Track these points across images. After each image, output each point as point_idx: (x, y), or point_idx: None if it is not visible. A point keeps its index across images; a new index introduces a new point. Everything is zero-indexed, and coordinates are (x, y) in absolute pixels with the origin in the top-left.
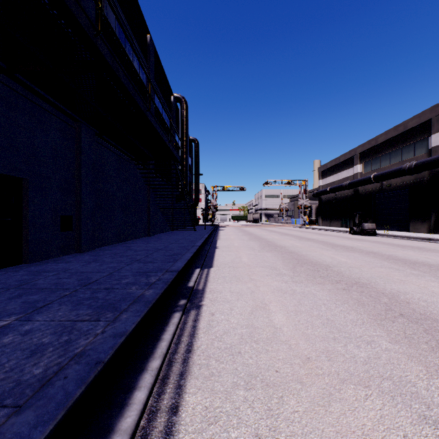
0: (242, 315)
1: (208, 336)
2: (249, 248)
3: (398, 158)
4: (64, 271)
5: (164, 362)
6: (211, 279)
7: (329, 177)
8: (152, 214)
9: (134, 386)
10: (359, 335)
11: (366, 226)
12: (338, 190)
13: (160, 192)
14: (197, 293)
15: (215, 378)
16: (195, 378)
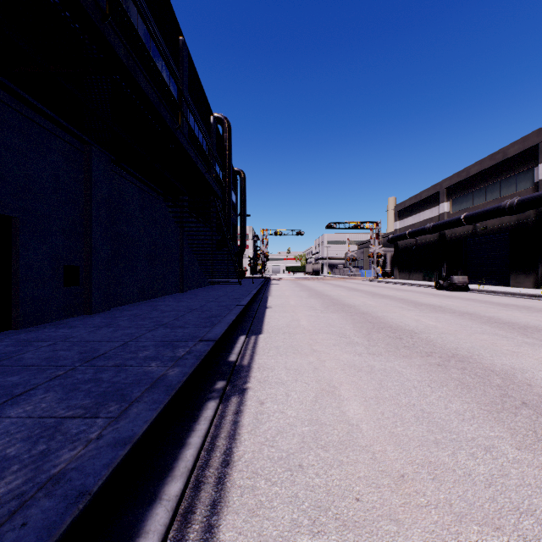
0: (303, 405)
1: (255, 438)
2: (309, 308)
3: (496, 194)
4: (64, 340)
5: (189, 483)
6: (260, 350)
7: (408, 218)
8: (186, 264)
9: (138, 530)
10: (471, 436)
11: (456, 280)
12: (419, 234)
13: (196, 236)
14: (241, 370)
15: (264, 512)
16: (234, 512)
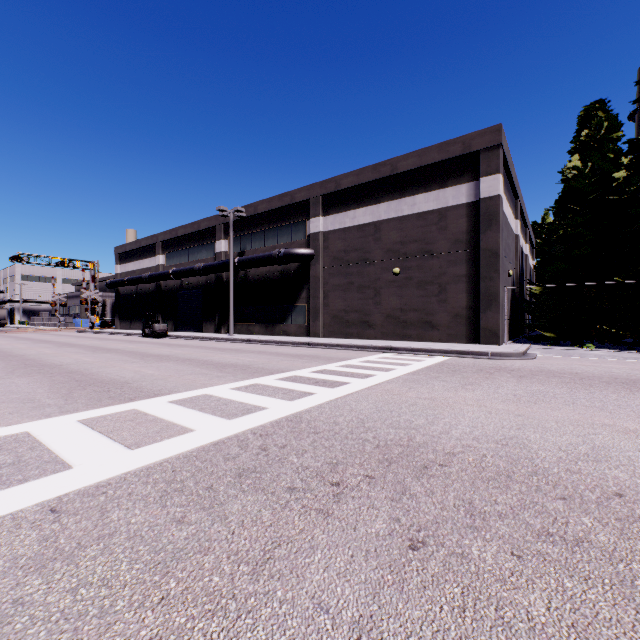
0: None
1: None
2: None
3: (195, 257)
4: None
5: None
6: None
7: (130, 263)
8: None
9: None
10: (28, 391)
11: (157, 328)
12: (138, 282)
13: None
14: None
15: None
16: None
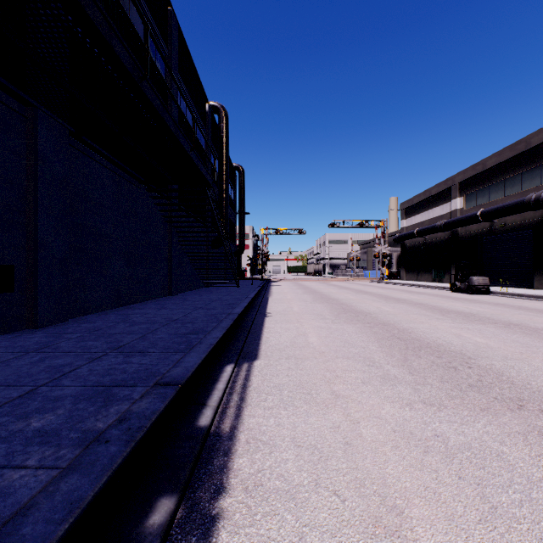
0: None
1: None
2: (316, 316)
3: (517, 188)
4: None
5: None
6: (253, 395)
7: (416, 216)
8: (175, 264)
9: None
10: None
11: (476, 281)
12: (429, 232)
13: (188, 233)
14: (216, 450)
15: None
16: None
